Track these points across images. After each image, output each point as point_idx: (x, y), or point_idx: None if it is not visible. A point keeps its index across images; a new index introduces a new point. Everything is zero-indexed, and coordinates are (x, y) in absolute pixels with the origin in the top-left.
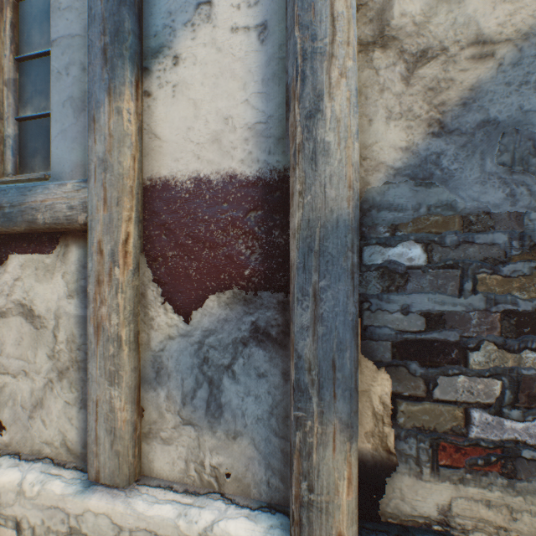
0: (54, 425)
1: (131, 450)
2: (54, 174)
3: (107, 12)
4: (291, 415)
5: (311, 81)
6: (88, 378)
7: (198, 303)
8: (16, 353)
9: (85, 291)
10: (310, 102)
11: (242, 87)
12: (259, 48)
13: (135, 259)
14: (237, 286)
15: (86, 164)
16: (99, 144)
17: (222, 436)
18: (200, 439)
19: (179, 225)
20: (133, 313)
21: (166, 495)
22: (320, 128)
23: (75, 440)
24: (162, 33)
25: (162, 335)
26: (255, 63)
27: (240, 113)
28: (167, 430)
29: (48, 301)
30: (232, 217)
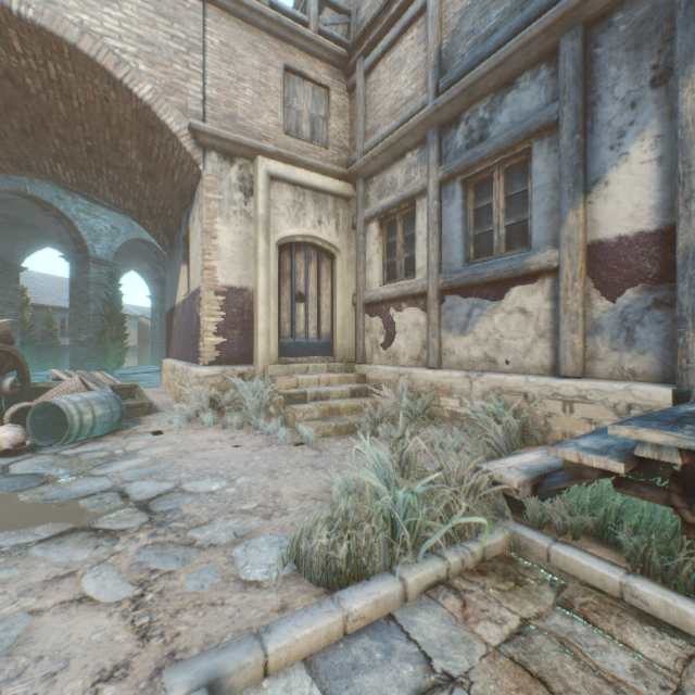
0: (535, 359)
1: (582, 362)
2: (534, 248)
3: (570, 174)
4: (675, 333)
5: (687, 186)
6: (559, 332)
7: (619, 295)
8: (515, 330)
9: (553, 298)
10: (686, 195)
11: (646, 189)
12: (657, 169)
13: (583, 279)
14: (643, 283)
15: (553, 241)
16: (565, 231)
17: (634, 354)
18: (621, 357)
19: (607, 260)
20: (583, 302)
21: (602, 380)
22: (692, 205)
23: (547, 365)
24: (597, 173)
25: (598, 312)
26: (654, 176)
27: (645, 202)
28: (600, 355)
29: (533, 305)
30: (640, 252)
